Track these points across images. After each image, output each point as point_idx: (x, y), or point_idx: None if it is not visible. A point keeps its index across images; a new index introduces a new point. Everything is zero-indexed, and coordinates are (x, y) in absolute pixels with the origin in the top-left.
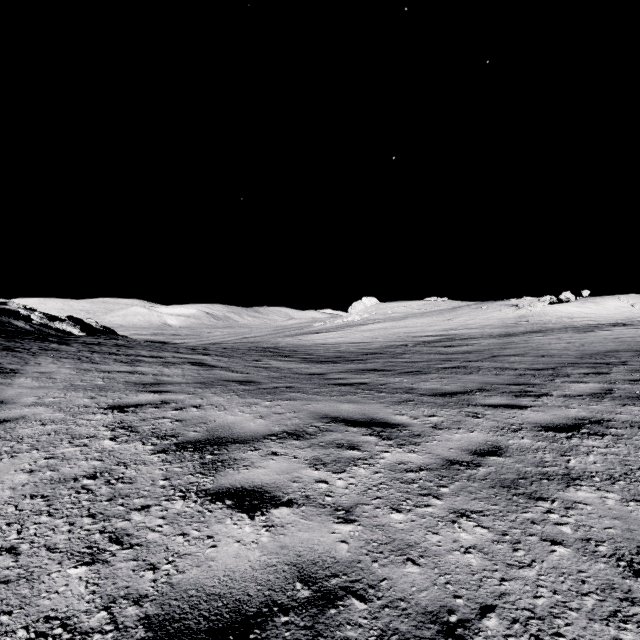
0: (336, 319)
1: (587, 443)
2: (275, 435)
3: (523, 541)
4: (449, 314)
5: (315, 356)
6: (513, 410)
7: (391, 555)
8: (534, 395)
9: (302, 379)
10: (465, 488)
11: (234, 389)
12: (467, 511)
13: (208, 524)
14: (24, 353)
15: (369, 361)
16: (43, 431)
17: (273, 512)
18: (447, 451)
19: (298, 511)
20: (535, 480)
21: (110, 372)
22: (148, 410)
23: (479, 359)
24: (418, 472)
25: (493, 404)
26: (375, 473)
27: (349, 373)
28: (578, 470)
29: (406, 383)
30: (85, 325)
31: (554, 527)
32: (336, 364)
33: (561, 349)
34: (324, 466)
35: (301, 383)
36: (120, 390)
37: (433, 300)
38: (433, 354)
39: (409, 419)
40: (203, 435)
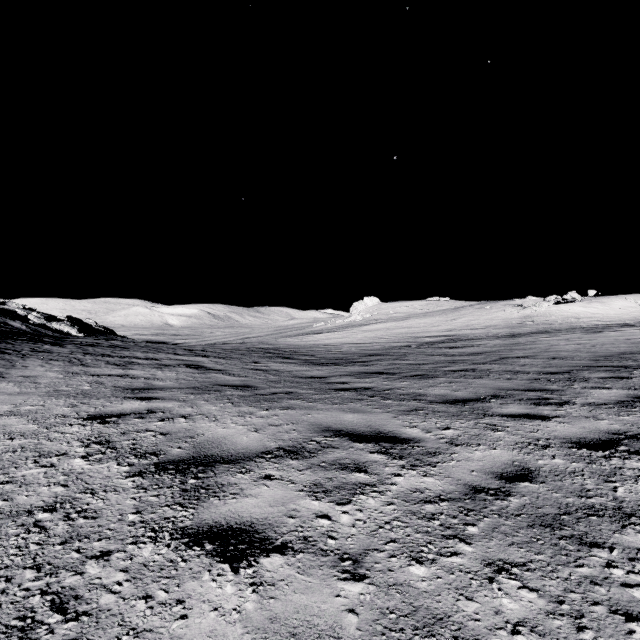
0: (337, 319)
1: (631, 465)
2: (270, 453)
3: (587, 614)
4: (452, 314)
5: (316, 358)
6: (535, 421)
7: (415, 636)
8: (555, 403)
9: (302, 383)
10: (498, 527)
11: (229, 395)
12: (505, 563)
13: (180, 581)
14: (13, 355)
15: (372, 363)
16: (9, 447)
17: (262, 562)
18: (469, 474)
19: (294, 561)
20: (581, 516)
21: (99, 376)
22: (131, 421)
23: (487, 361)
24: (438, 503)
25: (511, 414)
26: (387, 505)
27: (352, 376)
28: (630, 502)
29: (413, 388)
30: (84, 325)
31: (623, 590)
32: (338, 366)
33: (572, 351)
34: (326, 494)
35: (301, 388)
36: (105, 397)
37: (435, 300)
38: (438, 356)
39: (421, 432)
40: (188, 452)
